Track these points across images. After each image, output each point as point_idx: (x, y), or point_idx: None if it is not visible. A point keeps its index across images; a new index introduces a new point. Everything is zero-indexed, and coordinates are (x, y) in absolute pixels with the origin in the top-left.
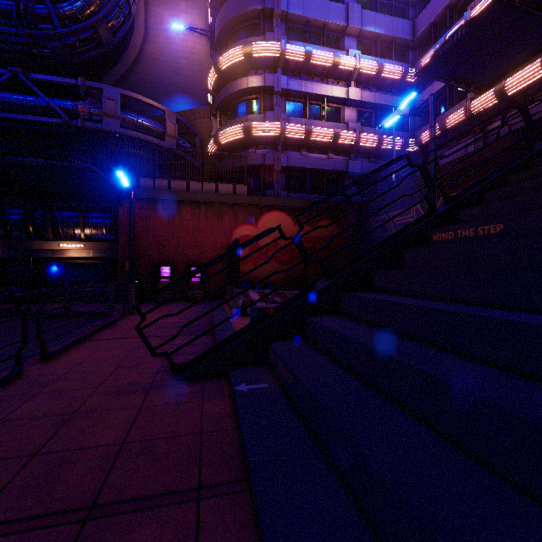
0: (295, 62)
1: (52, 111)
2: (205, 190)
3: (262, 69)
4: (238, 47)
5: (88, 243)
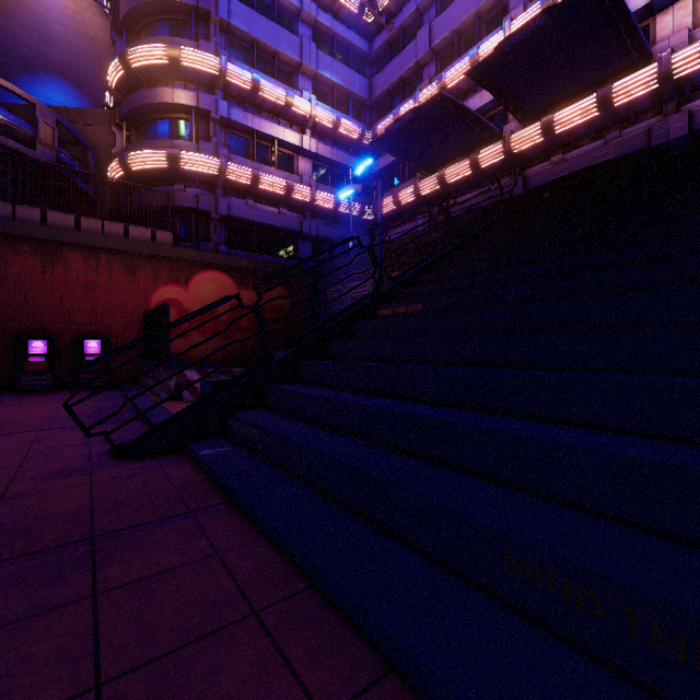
0: (240, 88)
1: None
2: (107, 232)
3: (195, 84)
4: (159, 44)
5: None
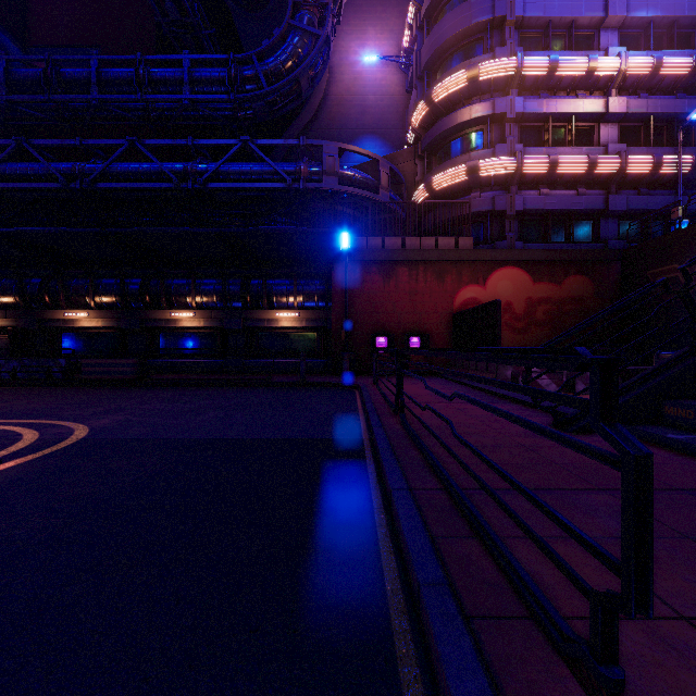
0: (534, 77)
1: (275, 176)
2: (423, 247)
3: (489, 94)
4: (460, 71)
5: (302, 312)
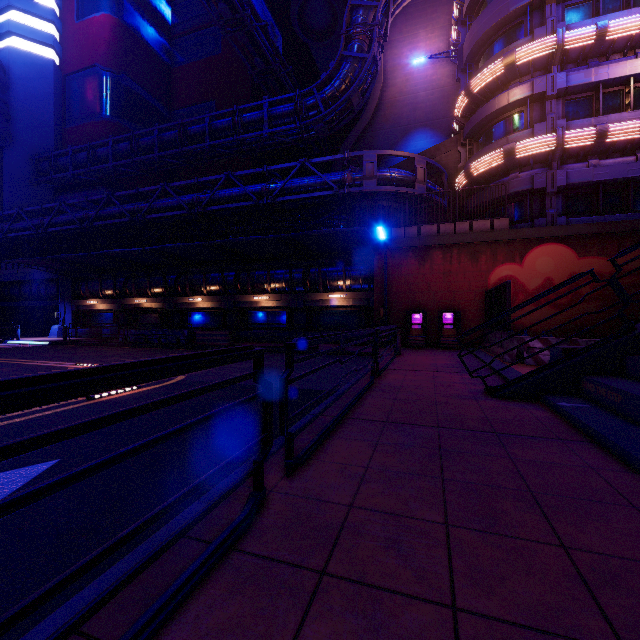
0: (580, 48)
1: (326, 185)
2: (457, 231)
3: (529, 75)
4: (496, 61)
5: (349, 293)
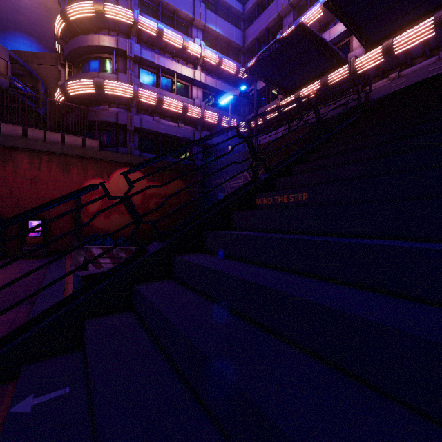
0: (149, 34)
1: None
2: (47, 140)
3: (116, 32)
4: (88, 1)
5: None
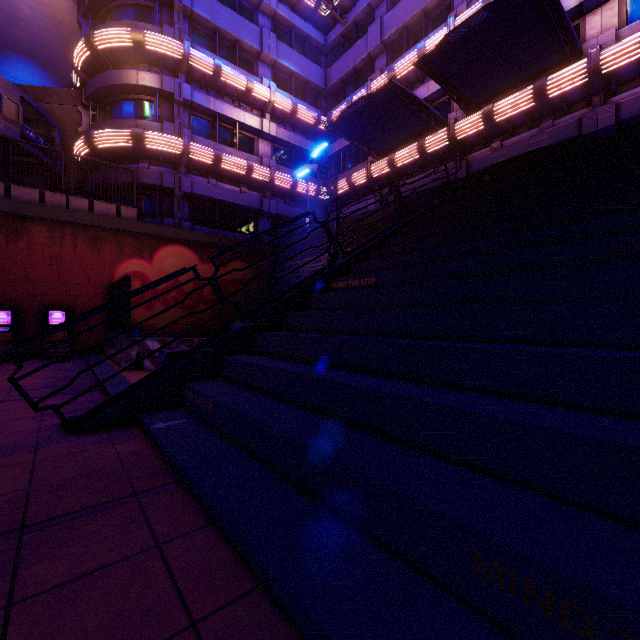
0: (202, 72)
1: None
2: (72, 207)
3: (159, 67)
4: (124, 28)
5: None
